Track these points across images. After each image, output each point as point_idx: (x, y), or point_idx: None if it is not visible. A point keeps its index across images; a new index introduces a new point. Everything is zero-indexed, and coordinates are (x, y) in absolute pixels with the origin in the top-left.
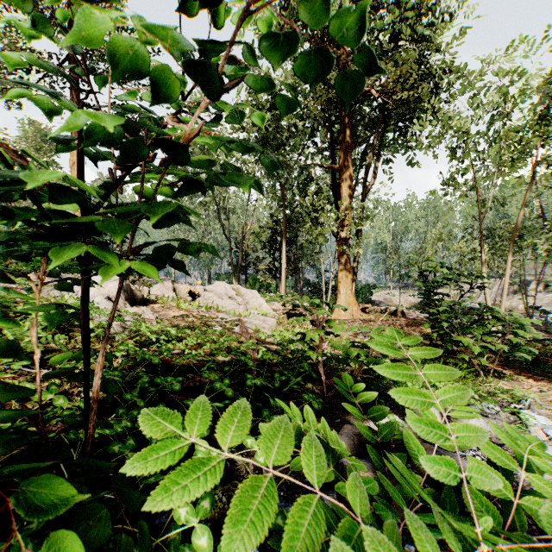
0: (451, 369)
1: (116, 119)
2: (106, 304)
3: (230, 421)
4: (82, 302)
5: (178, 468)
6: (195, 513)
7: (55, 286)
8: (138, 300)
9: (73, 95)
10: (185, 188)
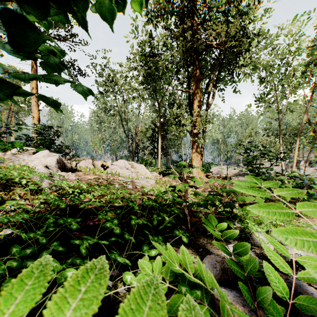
0: None
1: None
2: (43, 169)
3: None
4: None
5: None
6: None
7: None
8: (68, 169)
9: None
10: None
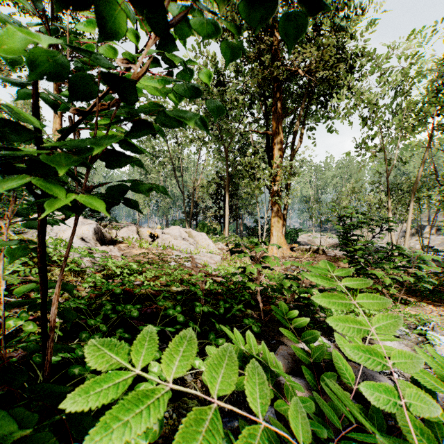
0: (385, 299)
1: (53, 40)
2: (80, 243)
3: (176, 351)
4: (39, 236)
5: (119, 404)
6: (144, 436)
7: (24, 225)
8: (107, 241)
9: None
10: (136, 130)
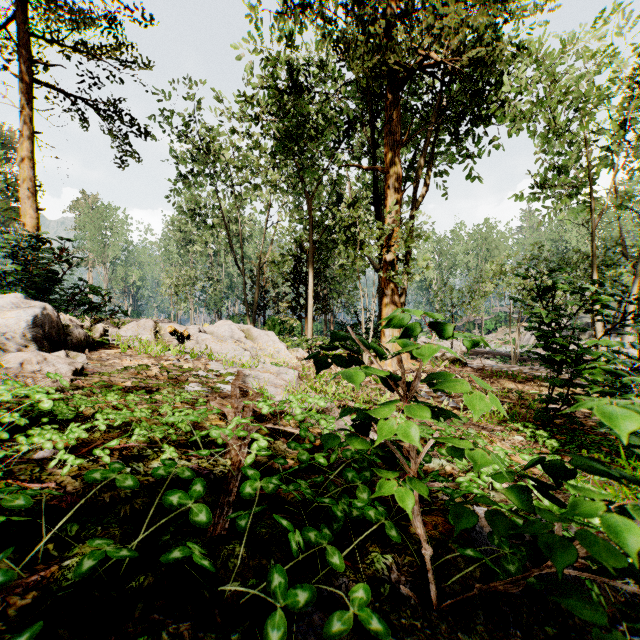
0: None
1: None
2: None
3: None
4: None
5: None
6: None
7: None
8: (73, 342)
9: (22, 66)
10: None
